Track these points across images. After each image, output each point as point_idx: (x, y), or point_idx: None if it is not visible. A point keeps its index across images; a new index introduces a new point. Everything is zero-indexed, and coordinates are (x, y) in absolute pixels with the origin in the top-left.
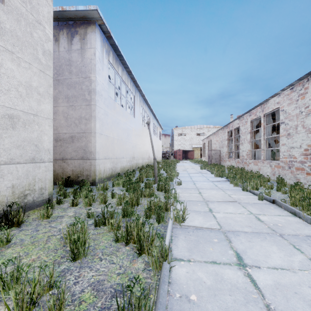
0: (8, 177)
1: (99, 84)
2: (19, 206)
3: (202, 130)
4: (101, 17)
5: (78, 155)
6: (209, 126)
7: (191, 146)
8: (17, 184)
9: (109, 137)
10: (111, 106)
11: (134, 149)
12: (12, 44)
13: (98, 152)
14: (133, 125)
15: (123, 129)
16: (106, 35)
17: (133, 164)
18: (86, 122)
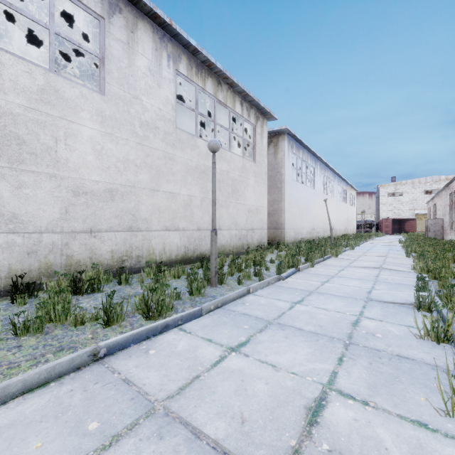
0: (256, 235)
1: (287, 174)
2: (264, 246)
3: (436, 185)
4: (289, 130)
5: (273, 226)
6: (452, 177)
7: (413, 213)
8: (258, 239)
9: (293, 212)
10: (294, 187)
11: (314, 221)
12: (257, 178)
13: (286, 224)
14: (313, 196)
15: (303, 203)
16: (291, 136)
17: (313, 234)
18: (278, 203)
